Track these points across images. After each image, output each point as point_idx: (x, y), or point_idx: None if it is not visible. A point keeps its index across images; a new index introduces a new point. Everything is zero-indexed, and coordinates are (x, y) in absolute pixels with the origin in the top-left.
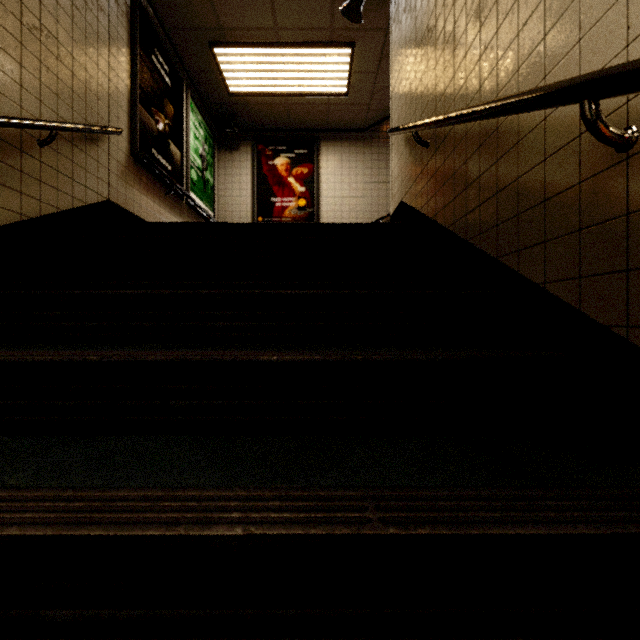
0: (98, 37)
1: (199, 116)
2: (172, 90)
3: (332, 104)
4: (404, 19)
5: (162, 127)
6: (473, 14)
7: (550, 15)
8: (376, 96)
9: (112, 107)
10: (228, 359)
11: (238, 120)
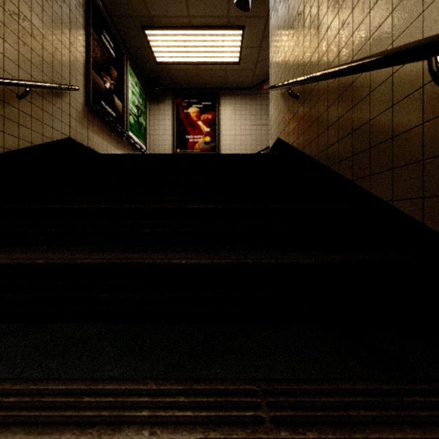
0: (62, 21)
1: (135, 78)
2: (116, 60)
3: (228, 70)
4: (280, 8)
5: (109, 86)
6: None
7: None
8: (259, 64)
9: (72, 71)
10: (147, 262)
11: (163, 81)
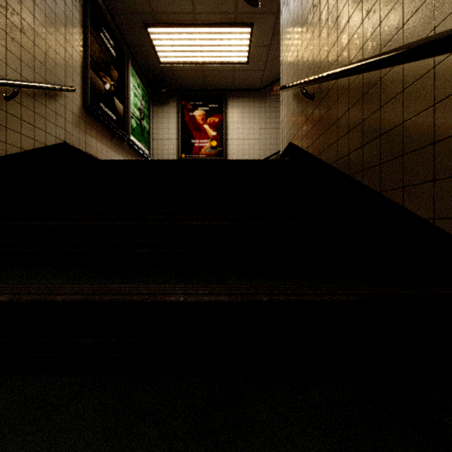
0: (56, 16)
1: (138, 79)
2: (116, 59)
3: (236, 70)
4: (292, 1)
5: (108, 87)
6: None
7: None
8: (269, 64)
9: (68, 71)
10: (136, 300)
11: (167, 83)
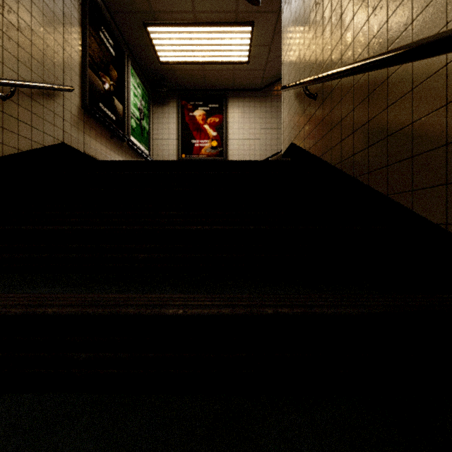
0: (54, 15)
1: (137, 79)
2: (116, 59)
3: (237, 70)
4: None
5: (108, 87)
6: None
7: None
8: (270, 64)
9: (66, 70)
10: (131, 313)
11: (167, 82)
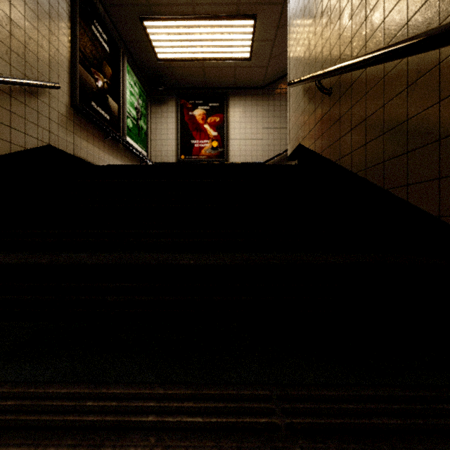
0: (38, 5)
1: (134, 77)
2: (110, 55)
3: (238, 67)
4: None
5: (101, 84)
6: None
7: None
8: (273, 60)
9: (53, 66)
10: None
11: (165, 80)
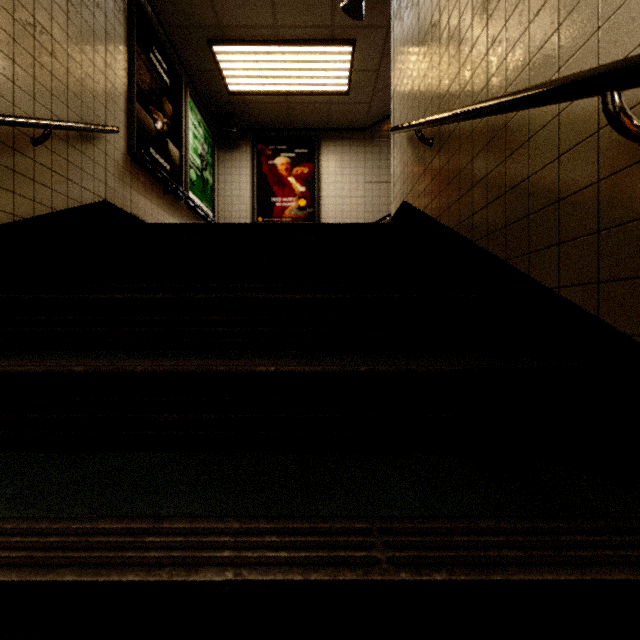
0: (94, 34)
1: (198, 115)
2: (171, 89)
3: (333, 103)
4: (406, 15)
5: (160, 126)
6: (480, 7)
7: (565, 4)
8: (377, 95)
9: (109, 105)
10: (223, 370)
11: (238, 119)
